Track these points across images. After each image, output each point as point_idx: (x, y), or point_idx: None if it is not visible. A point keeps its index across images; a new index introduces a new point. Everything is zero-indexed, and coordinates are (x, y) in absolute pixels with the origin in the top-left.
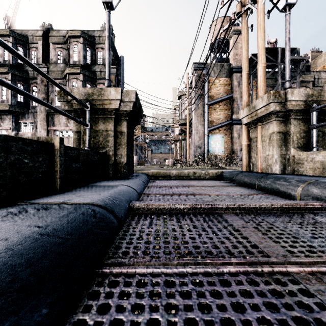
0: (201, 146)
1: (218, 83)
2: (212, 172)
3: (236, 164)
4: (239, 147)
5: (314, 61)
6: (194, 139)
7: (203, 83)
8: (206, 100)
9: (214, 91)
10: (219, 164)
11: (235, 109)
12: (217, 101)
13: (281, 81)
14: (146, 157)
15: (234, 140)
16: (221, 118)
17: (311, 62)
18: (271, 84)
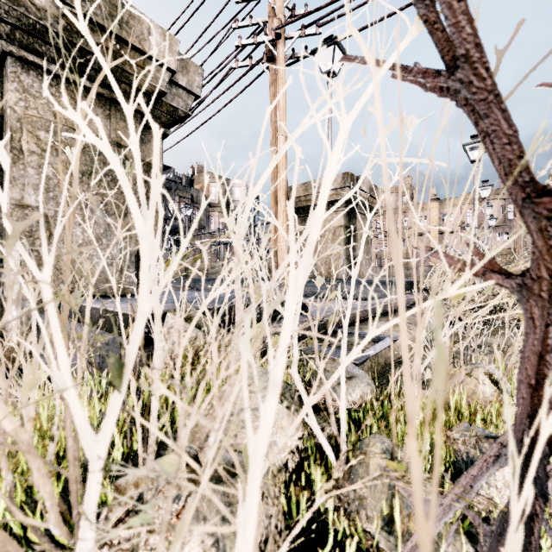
0: None
1: None
2: None
3: None
4: None
5: (198, 176)
6: None
7: None
8: None
9: None
10: None
11: None
12: None
13: None
14: None
15: None
16: None
17: (196, 176)
18: None
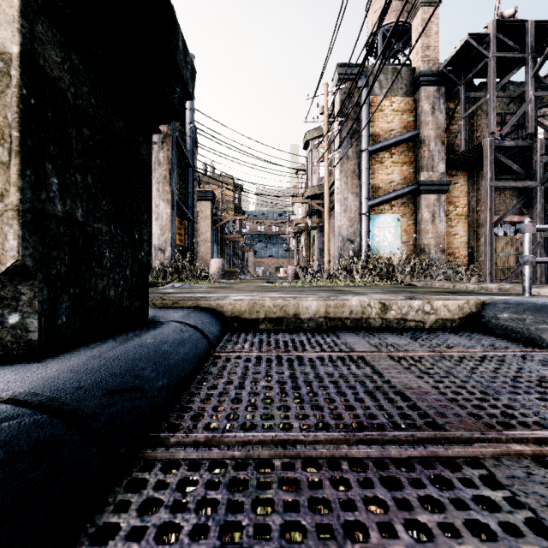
0: (354, 239)
1: (389, 107)
2: (448, 304)
3: (435, 277)
4: (433, 241)
5: None
6: (339, 225)
7: (358, 108)
8: (363, 141)
9: (380, 125)
10: (398, 277)
11: (424, 161)
12: (387, 144)
13: (534, 93)
14: (245, 263)
15: (423, 226)
16: (395, 181)
17: None
18: (500, 109)
